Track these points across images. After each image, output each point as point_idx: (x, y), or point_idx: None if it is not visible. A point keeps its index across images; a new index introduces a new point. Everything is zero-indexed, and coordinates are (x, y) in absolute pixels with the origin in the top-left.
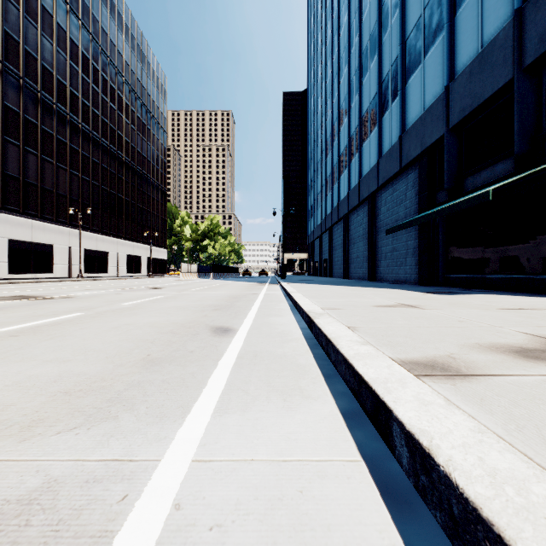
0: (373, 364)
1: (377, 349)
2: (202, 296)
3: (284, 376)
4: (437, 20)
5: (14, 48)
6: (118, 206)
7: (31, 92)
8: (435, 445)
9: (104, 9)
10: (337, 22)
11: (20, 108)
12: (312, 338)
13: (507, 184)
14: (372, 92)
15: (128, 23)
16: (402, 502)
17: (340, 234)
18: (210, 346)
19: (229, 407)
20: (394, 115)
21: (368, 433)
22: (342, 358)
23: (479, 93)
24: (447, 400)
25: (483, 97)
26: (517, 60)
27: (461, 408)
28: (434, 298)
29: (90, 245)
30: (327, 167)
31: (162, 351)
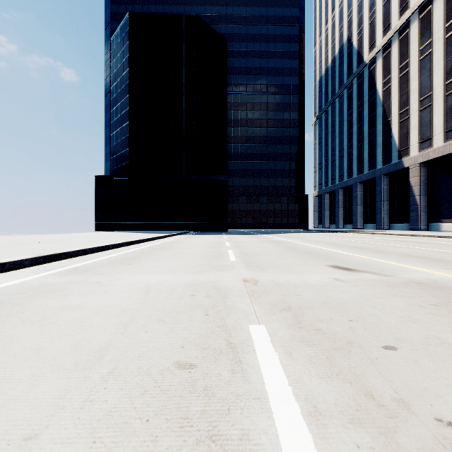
0: None
1: None
2: None
3: None
4: None
5: None
6: None
7: None
8: None
9: None
10: None
11: None
12: None
13: None
14: None
15: None
16: None
17: None
18: None
19: None
20: None
21: None
22: None
23: None
24: None
25: None
26: None
27: None
28: None
29: None
30: None
31: None
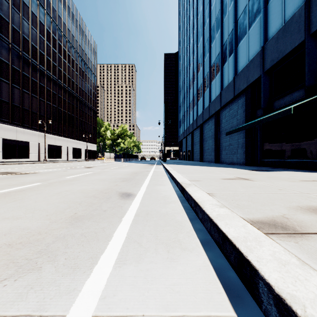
0: (232, 224)
1: (231, 210)
2: (116, 172)
3: (167, 230)
4: (256, 7)
5: (6, 26)
6: (67, 119)
7: (16, 52)
8: (311, 316)
9: (59, 4)
10: (196, 11)
11: (10, 61)
12: (181, 196)
13: (300, 105)
14: (217, 51)
15: (73, 12)
16: (236, 296)
17: (198, 135)
18: (117, 207)
19: (126, 258)
20: (230, 65)
21: (215, 254)
22: (208, 218)
23: (282, 50)
24: (299, 259)
25: (285, 52)
26: (307, 29)
27: (312, 267)
28: (257, 173)
29: (51, 142)
30: (190, 96)
31: (85, 211)
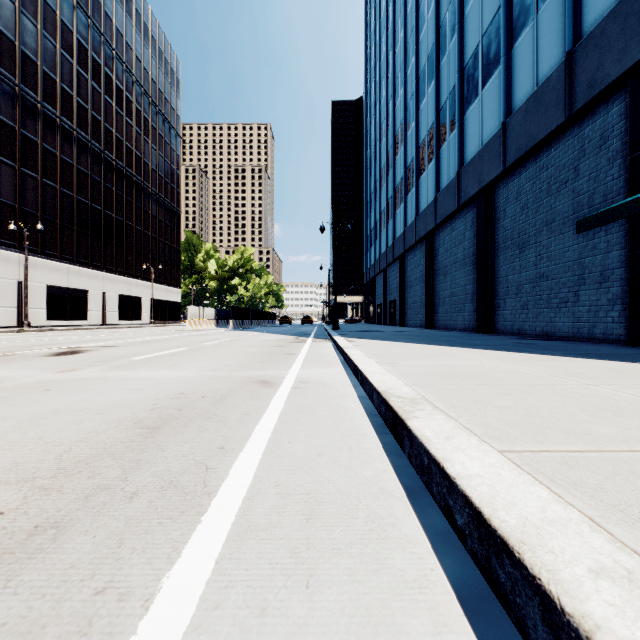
0: None
1: None
2: (53, 407)
3: None
4: None
5: None
6: (104, 228)
7: None
8: None
9: None
10: None
11: None
12: (377, 414)
13: None
14: (487, 15)
15: None
16: None
17: (419, 262)
18: None
19: None
20: (547, 24)
21: None
22: None
23: None
24: None
25: None
26: None
27: None
28: None
29: (58, 280)
30: (396, 171)
31: None
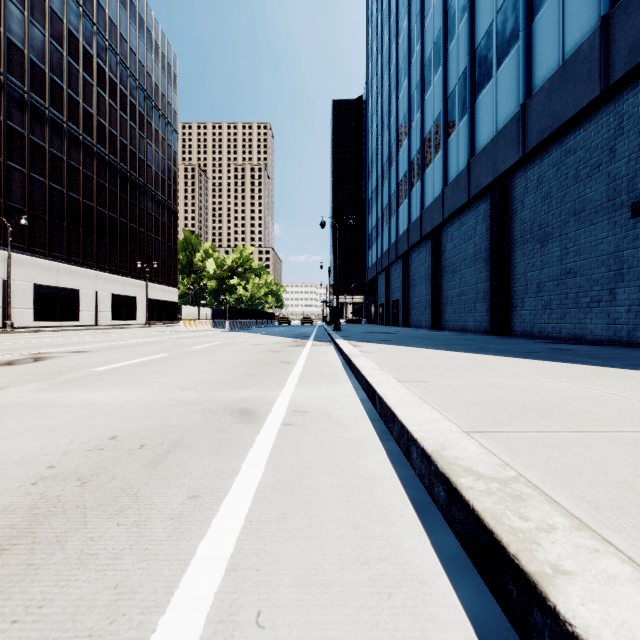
0: None
1: None
2: None
3: None
4: None
5: None
6: (97, 225)
7: None
8: None
9: None
10: None
11: None
12: (379, 418)
13: None
14: None
15: None
16: None
17: (424, 260)
18: None
19: None
20: None
21: None
22: None
23: None
24: None
25: None
26: None
27: None
28: None
29: (47, 278)
30: (399, 166)
31: None
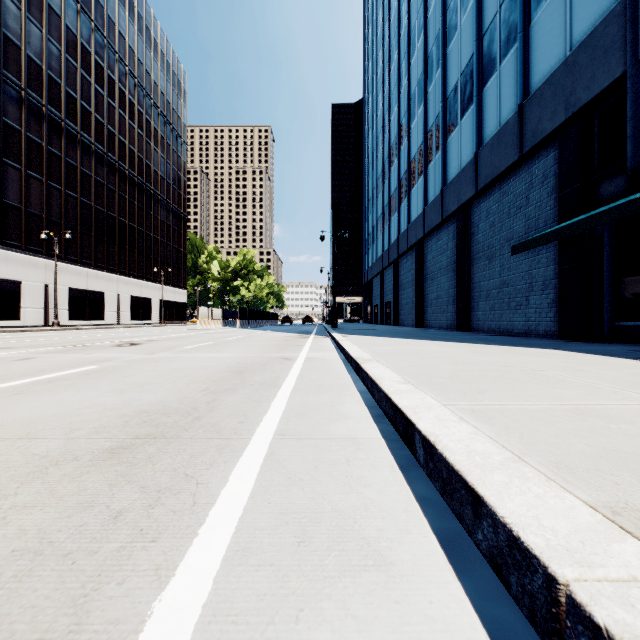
0: None
1: None
2: (175, 367)
3: None
4: None
5: None
6: (118, 233)
7: None
8: None
9: None
10: None
11: None
12: (372, 406)
13: None
14: (464, 57)
15: None
16: None
17: (411, 267)
18: None
19: None
20: (506, 78)
21: (477, 585)
22: None
23: None
24: None
25: None
26: None
27: None
28: None
29: (78, 282)
30: (391, 181)
31: None
